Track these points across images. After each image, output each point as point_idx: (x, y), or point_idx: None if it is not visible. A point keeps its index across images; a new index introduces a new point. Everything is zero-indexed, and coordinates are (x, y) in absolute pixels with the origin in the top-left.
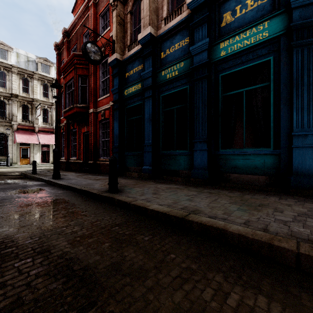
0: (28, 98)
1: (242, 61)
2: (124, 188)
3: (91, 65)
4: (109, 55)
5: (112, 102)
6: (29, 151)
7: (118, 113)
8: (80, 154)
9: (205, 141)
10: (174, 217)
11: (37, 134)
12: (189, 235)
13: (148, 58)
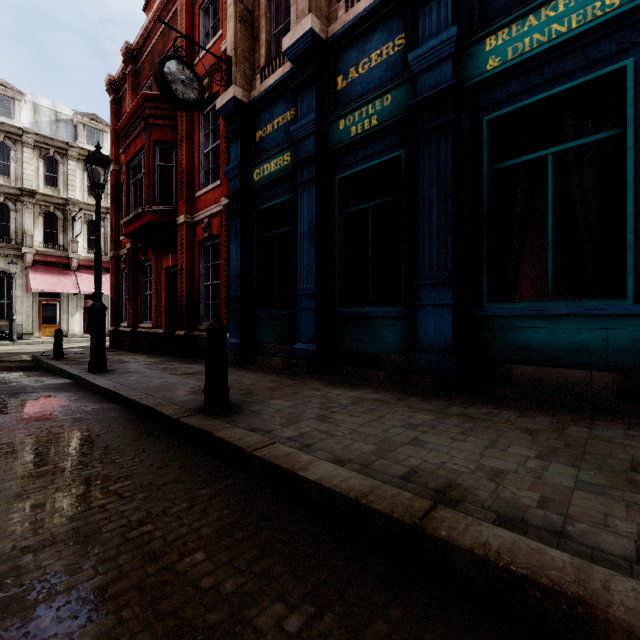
0: (57, 198)
1: (544, 80)
2: (247, 400)
3: (182, 119)
4: (221, 94)
5: (225, 198)
6: (59, 310)
7: (238, 223)
8: (159, 316)
9: (446, 283)
10: (385, 518)
11: (75, 274)
12: (444, 602)
13: (307, 91)
